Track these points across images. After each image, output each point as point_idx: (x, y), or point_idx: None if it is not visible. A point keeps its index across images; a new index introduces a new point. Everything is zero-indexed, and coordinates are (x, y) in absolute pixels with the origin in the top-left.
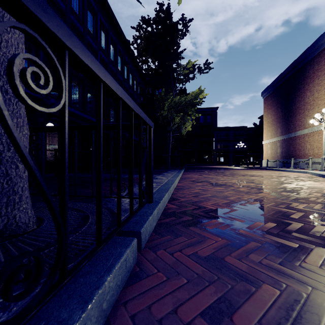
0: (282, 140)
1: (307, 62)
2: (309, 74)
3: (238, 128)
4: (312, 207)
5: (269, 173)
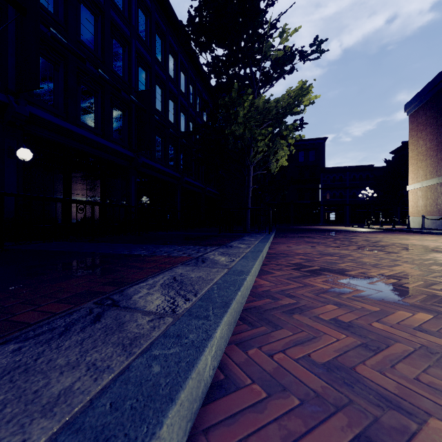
0: None
1: None
2: None
3: (360, 168)
4: None
5: None
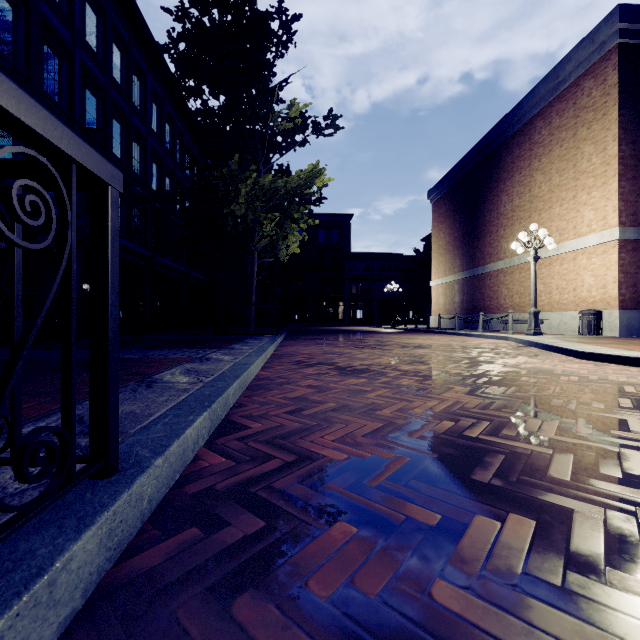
0: (463, 280)
1: (503, 142)
2: (505, 165)
3: (389, 256)
4: (572, 430)
5: (446, 340)
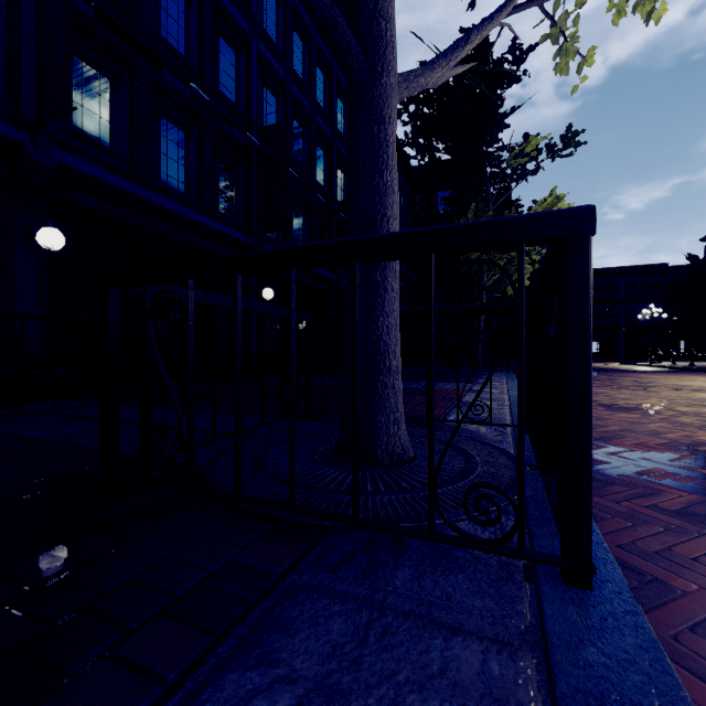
0: None
1: None
2: None
3: (643, 269)
4: None
5: None
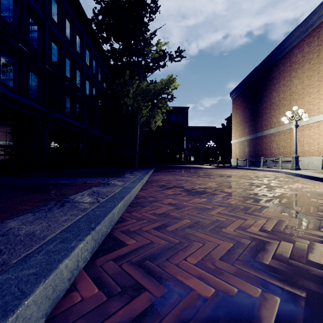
0: (250, 139)
1: (273, 63)
2: (275, 75)
3: (208, 128)
4: None
5: (244, 172)
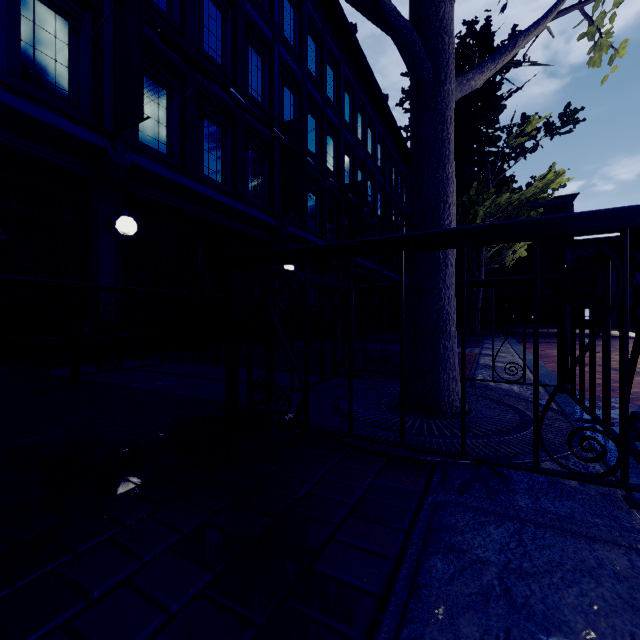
0: None
1: None
2: None
3: None
4: None
5: None
